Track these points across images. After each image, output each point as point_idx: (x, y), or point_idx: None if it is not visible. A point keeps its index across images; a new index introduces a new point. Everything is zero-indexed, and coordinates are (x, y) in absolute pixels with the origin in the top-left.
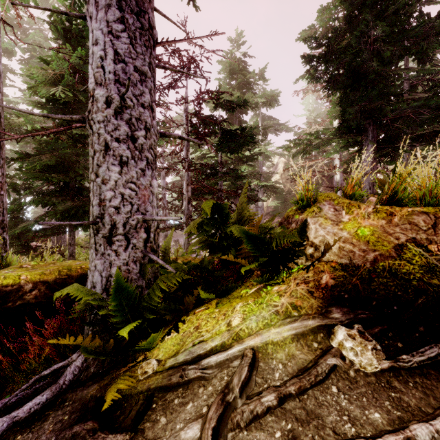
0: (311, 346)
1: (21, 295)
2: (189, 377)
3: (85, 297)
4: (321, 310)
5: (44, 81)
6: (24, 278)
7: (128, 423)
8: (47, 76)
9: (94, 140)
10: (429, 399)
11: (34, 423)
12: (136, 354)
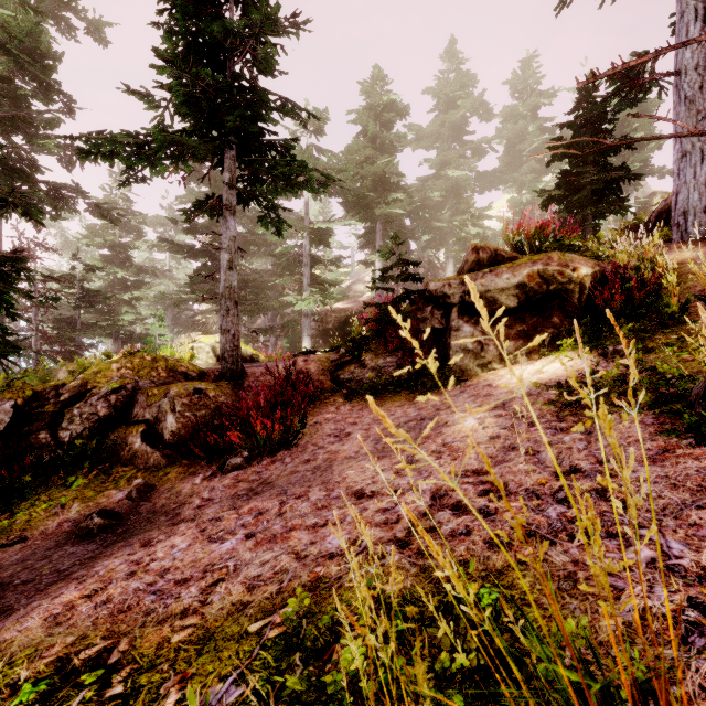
0: None
1: None
2: None
3: None
4: None
5: None
6: None
7: None
8: None
9: None
10: None
11: None
12: None
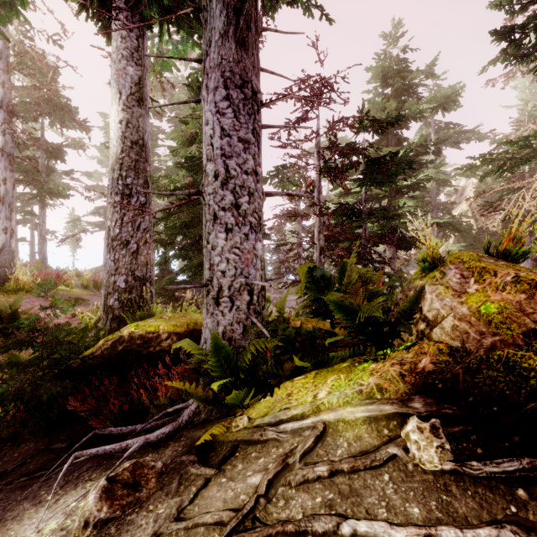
0: (381, 431)
1: (159, 342)
2: (267, 437)
3: (193, 351)
4: (404, 396)
5: (183, 142)
6: (162, 328)
7: (216, 462)
8: (185, 137)
9: (206, 211)
10: (481, 512)
11: (160, 448)
12: (237, 409)
